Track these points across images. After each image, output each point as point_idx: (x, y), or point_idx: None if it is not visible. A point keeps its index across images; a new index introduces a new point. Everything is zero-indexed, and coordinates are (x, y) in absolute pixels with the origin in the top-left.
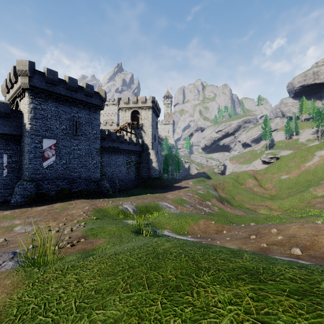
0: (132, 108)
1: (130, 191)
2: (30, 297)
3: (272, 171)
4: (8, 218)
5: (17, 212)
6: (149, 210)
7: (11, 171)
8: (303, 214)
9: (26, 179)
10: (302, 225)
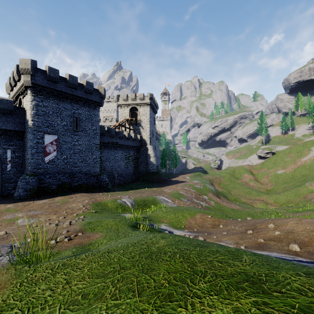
0: (131, 105)
1: (129, 185)
2: (15, 300)
3: (268, 166)
4: (11, 211)
5: (20, 205)
6: (147, 204)
7: (15, 166)
8: (299, 209)
9: (29, 173)
10: (300, 220)
